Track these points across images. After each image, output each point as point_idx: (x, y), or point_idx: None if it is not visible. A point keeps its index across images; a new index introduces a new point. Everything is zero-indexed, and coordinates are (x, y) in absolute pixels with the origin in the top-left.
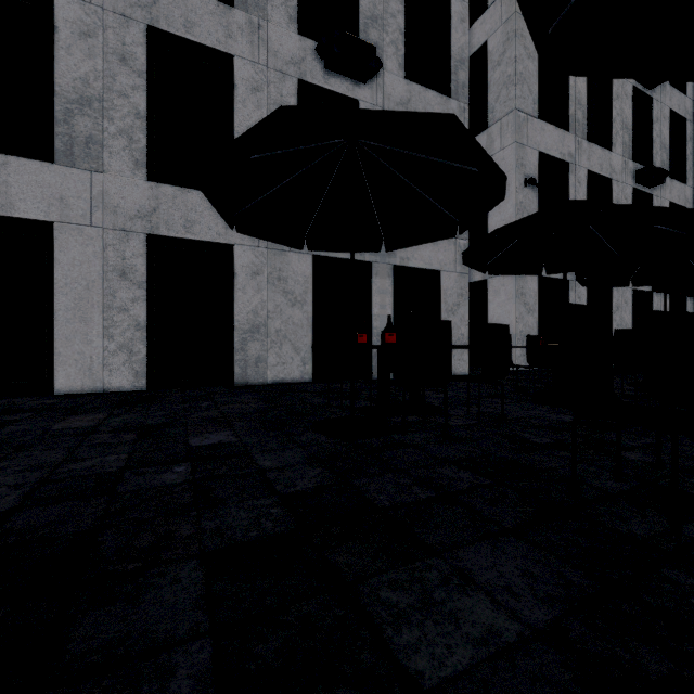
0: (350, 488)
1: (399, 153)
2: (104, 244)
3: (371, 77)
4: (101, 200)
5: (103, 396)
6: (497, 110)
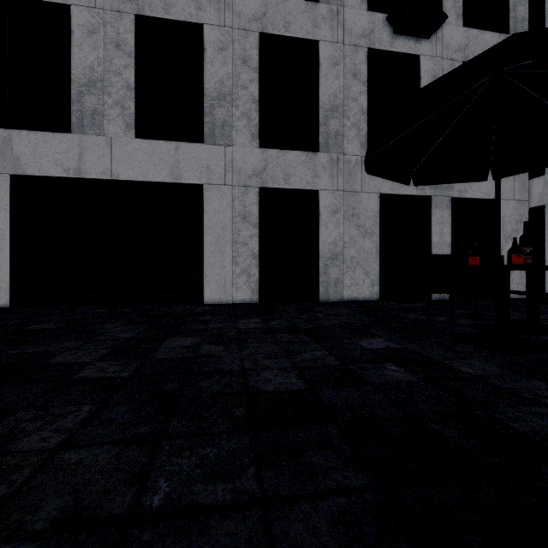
0: None
1: None
2: (233, 197)
3: (435, 31)
4: (231, 165)
5: (236, 306)
6: None
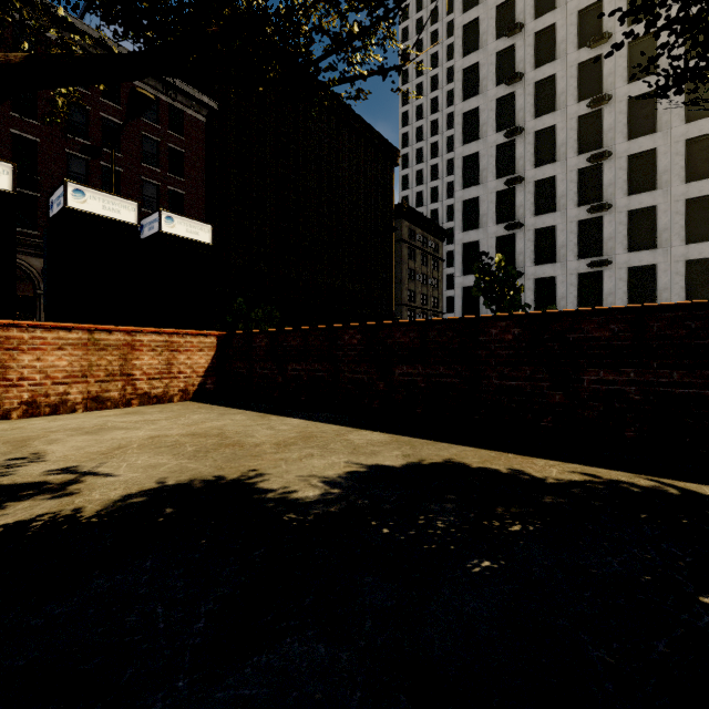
0: None
1: None
2: None
3: None
4: None
5: None
6: None
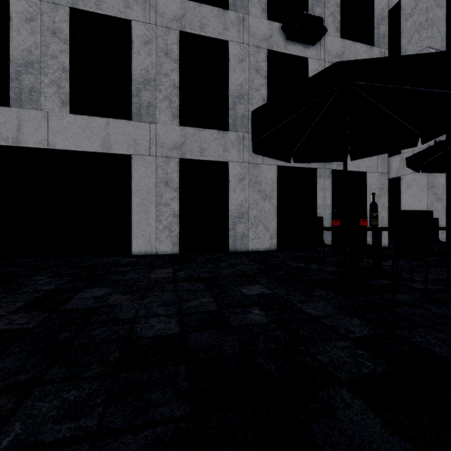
0: (401, 338)
1: (384, 88)
2: (156, 166)
3: (318, 40)
4: (155, 139)
5: (158, 257)
6: (409, 50)
